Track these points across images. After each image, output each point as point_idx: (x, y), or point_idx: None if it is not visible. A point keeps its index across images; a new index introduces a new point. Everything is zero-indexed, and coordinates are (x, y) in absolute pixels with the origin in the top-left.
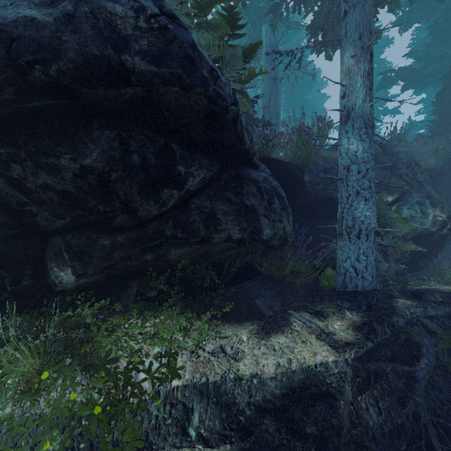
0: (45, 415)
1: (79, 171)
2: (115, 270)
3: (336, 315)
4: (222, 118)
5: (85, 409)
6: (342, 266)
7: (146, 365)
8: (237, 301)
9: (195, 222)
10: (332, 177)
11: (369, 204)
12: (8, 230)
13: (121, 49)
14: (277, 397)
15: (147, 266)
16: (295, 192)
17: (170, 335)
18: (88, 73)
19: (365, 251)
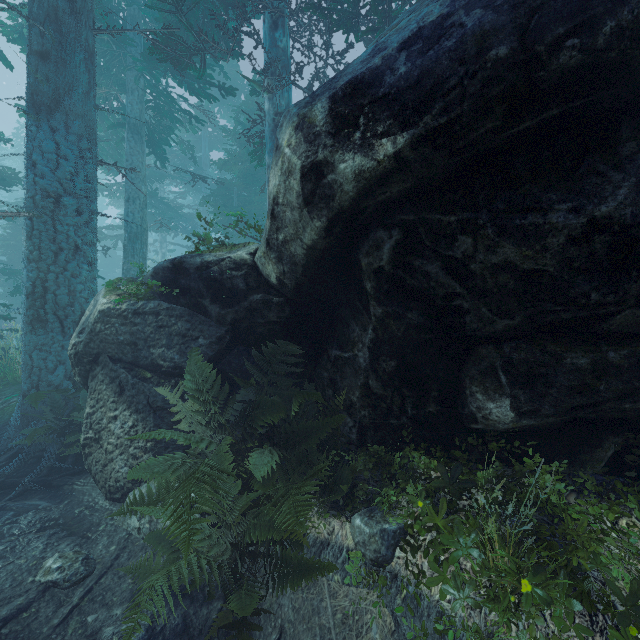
0: None
1: (580, 231)
2: (588, 412)
3: None
4: None
5: None
6: None
7: None
8: None
9: None
10: None
11: None
12: (422, 335)
13: None
14: None
15: None
16: None
17: None
18: None
19: None
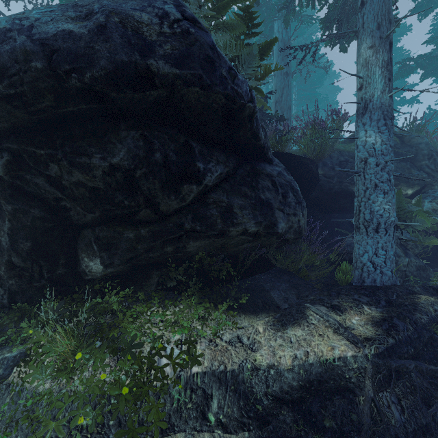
0: (79, 392)
1: (108, 169)
2: (138, 261)
3: (354, 309)
4: (239, 115)
5: (114, 388)
6: (359, 260)
7: (168, 351)
8: (252, 293)
9: (213, 216)
10: (348, 171)
11: (388, 197)
12: (46, 224)
13: (147, 54)
14: (295, 388)
15: (167, 258)
16: (309, 186)
17: (190, 323)
18: (117, 78)
19: (384, 245)
